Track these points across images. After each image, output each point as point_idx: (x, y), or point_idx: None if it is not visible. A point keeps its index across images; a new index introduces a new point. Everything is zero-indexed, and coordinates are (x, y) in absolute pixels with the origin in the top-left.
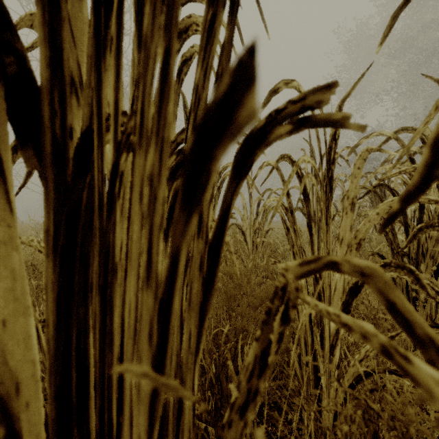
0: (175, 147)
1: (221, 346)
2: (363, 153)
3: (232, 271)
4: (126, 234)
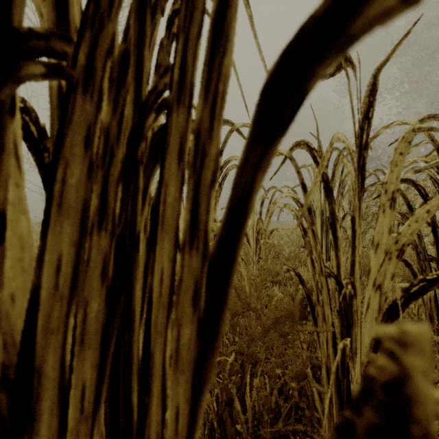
0: (154, 100)
1: (225, 379)
2: (408, 134)
3: (238, 284)
4: (68, 244)
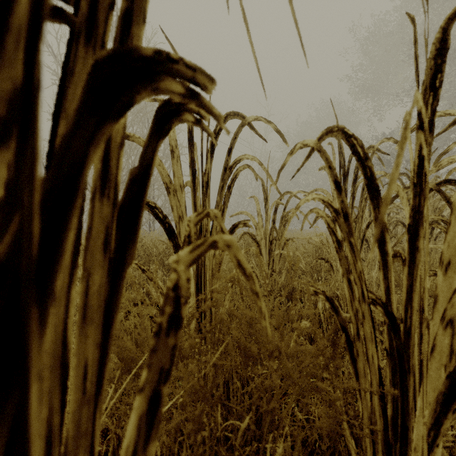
0: None
1: (236, 450)
2: None
3: (253, 316)
4: None
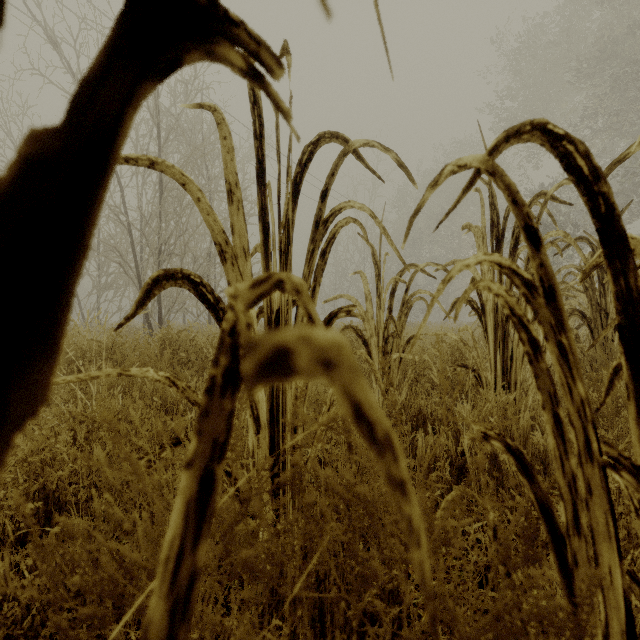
0: None
1: None
2: None
3: (375, 498)
4: None
